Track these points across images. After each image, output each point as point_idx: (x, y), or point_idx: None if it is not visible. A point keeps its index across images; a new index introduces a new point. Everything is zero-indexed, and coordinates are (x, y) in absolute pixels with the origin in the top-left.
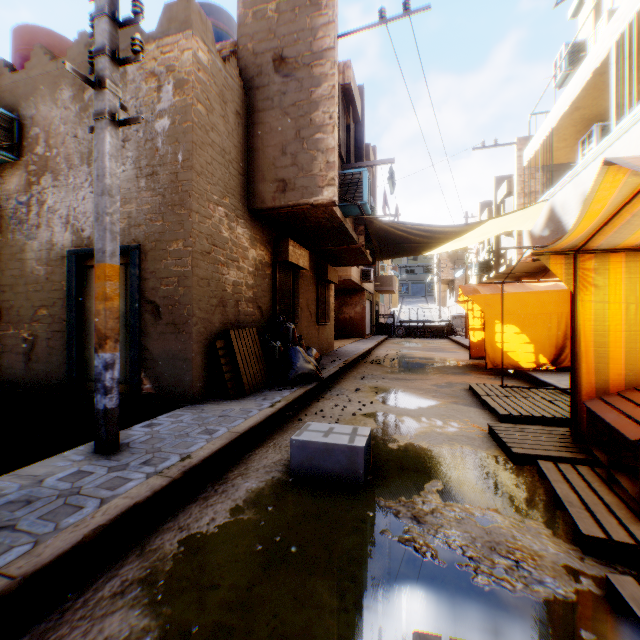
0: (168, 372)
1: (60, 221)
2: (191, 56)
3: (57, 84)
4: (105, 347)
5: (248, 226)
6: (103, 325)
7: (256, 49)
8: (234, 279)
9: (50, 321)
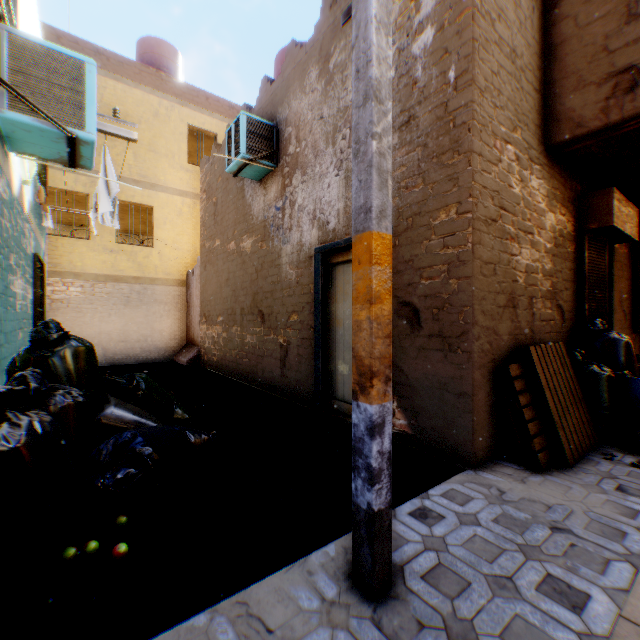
0: (431, 408)
1: (307, 218)
2: None
3: (304, 71)
4: (368, 392)
5: (543, 175)
6: (365, 350)
7: None
8: (526, 262)
9: (298, 327)
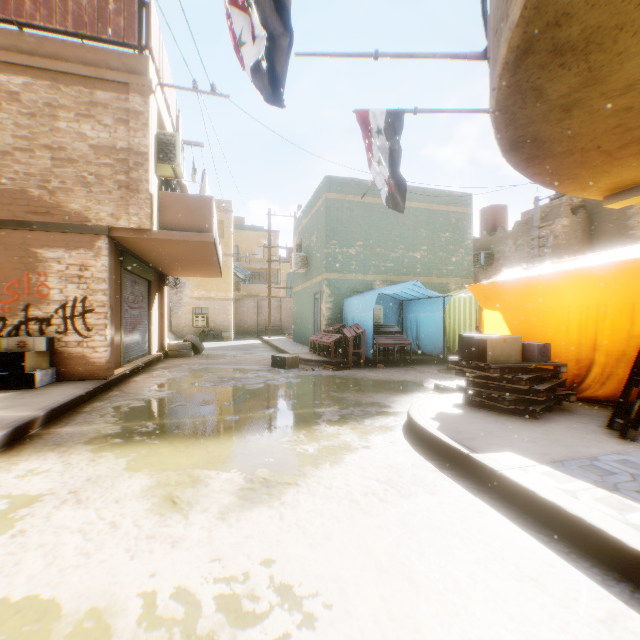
0: None
1: None
2: (559, 227)
3: (506, 239)
4: None
5: None
6: None
7: None
8: None
9: None
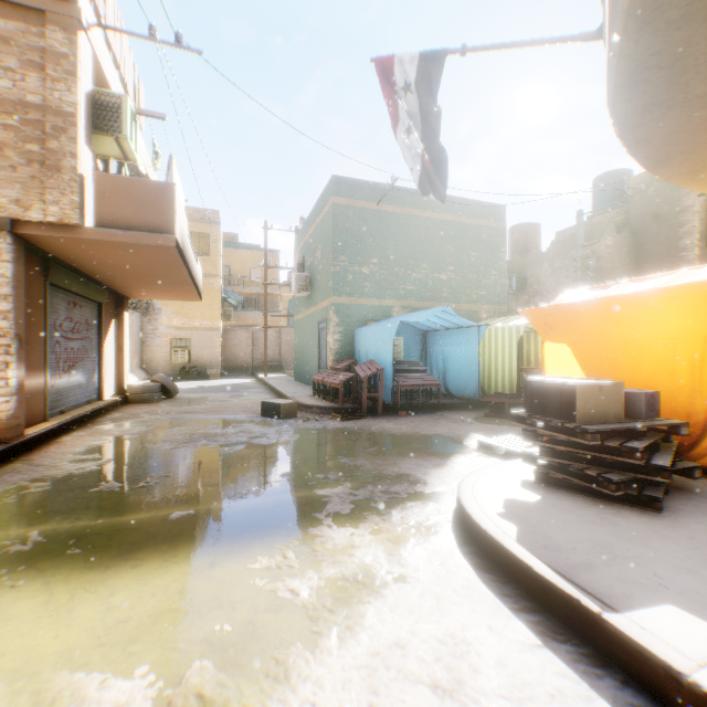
0: None
1: None
2: (603, 247)
3: (541, 261)
4: None
5: None
6: None
7: (639, 212)
8: None
9: None
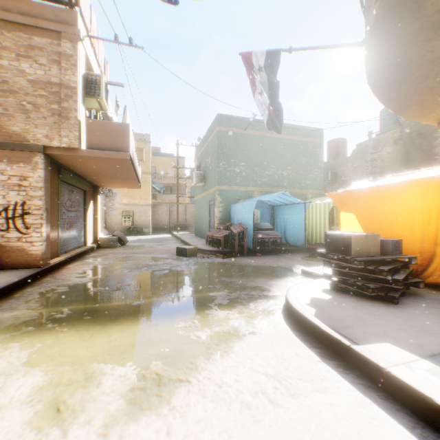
0: None
1: None
2: (385, 153)
3: (346, 162)
4: None
5: None
6: None
7: (408, 131)
8: None
9: None
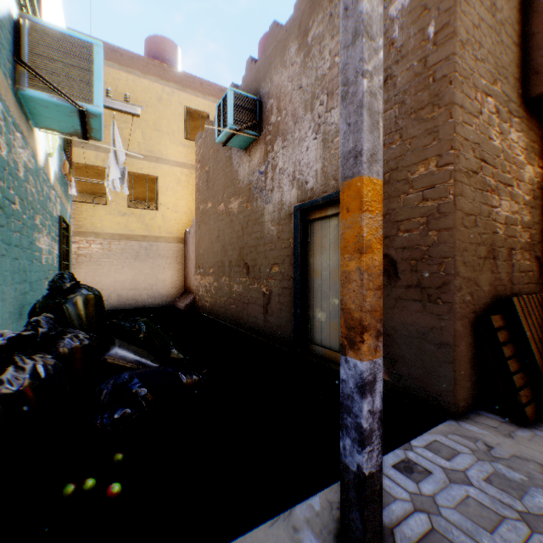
0: (409, 356)
1: (287, 180)
2: None
3: (285, 47)
4: (358, 347)
5: (521, 128)
6: (354, 302)
7: None
8: (504, 214)
9: (279, 278)
